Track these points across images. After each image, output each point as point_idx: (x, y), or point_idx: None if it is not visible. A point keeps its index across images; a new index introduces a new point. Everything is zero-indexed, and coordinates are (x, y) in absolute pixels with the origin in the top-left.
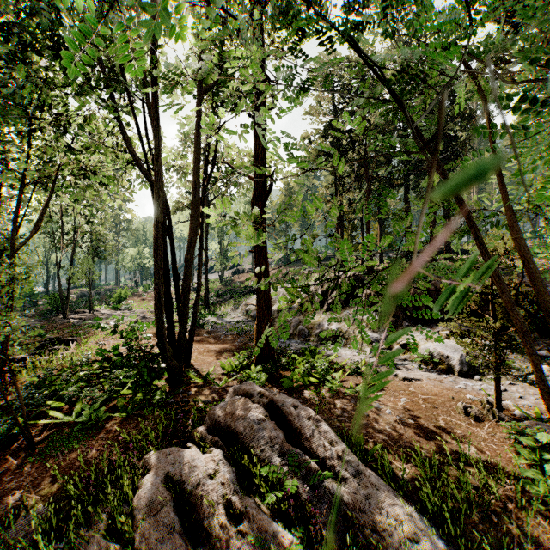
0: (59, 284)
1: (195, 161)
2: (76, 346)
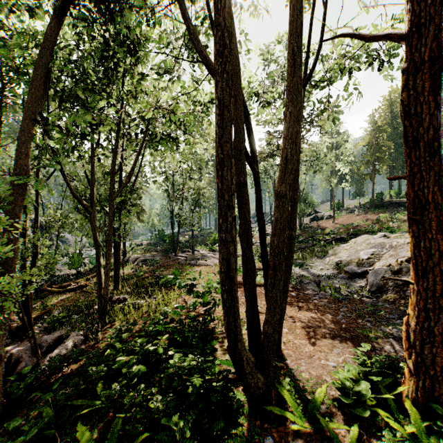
0: (172, 228)
1: (294, 12)
2: (169, 290)
